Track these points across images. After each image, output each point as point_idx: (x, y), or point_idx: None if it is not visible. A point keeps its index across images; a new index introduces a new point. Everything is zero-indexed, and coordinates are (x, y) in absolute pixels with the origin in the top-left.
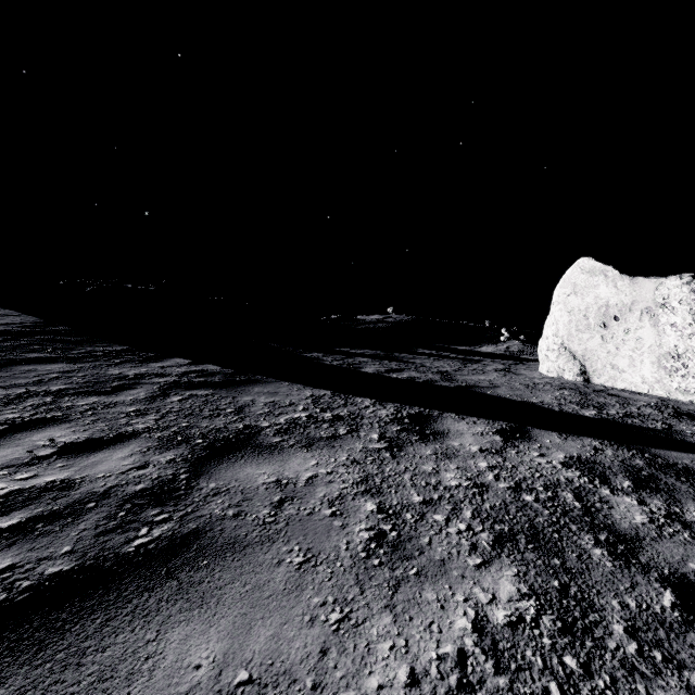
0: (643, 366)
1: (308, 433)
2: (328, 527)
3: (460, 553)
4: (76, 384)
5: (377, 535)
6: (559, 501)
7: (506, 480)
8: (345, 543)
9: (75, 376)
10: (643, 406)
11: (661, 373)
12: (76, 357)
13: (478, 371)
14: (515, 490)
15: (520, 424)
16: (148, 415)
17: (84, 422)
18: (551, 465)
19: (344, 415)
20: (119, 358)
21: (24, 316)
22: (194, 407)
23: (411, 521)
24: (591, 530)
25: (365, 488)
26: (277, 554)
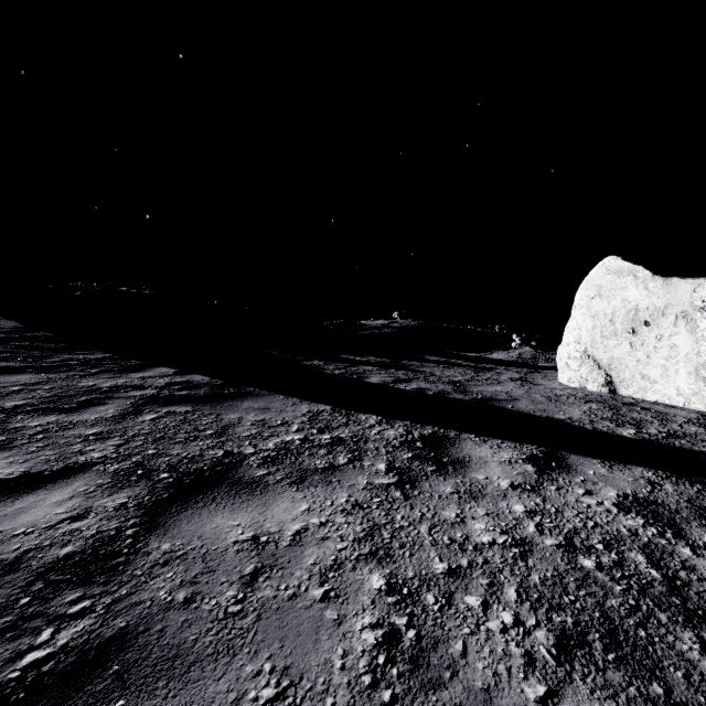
0: (678, 376)
1: (301, 463)
2: (317, 622)
3: (512, 673)
4: (37, 399)
5: (387, 638)
6: (630, 568)
7: (552, 533)
8: (341, 655)
9: (40, 389)
10: (685, 423)
11: (700, 384)
12: (49, 367)
13: (493, 381)
14: (567, 549)
15: (553, 447)
16: (109, 439)
17: (27, 450)
18: (603, 508)
19: (345, 437)
20: (97, 368)
21: (4, 321)
22: (168, 428)
23: (434, 609)
24: (688, 622)
25: (370, 548)
26: (236, 681)
